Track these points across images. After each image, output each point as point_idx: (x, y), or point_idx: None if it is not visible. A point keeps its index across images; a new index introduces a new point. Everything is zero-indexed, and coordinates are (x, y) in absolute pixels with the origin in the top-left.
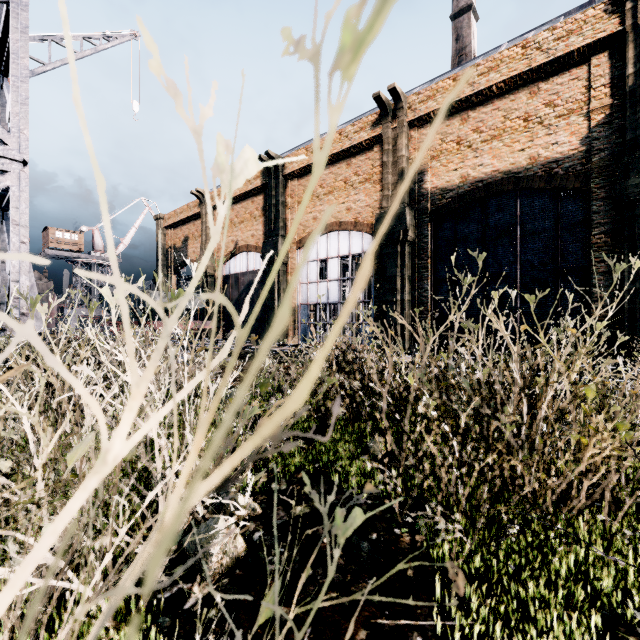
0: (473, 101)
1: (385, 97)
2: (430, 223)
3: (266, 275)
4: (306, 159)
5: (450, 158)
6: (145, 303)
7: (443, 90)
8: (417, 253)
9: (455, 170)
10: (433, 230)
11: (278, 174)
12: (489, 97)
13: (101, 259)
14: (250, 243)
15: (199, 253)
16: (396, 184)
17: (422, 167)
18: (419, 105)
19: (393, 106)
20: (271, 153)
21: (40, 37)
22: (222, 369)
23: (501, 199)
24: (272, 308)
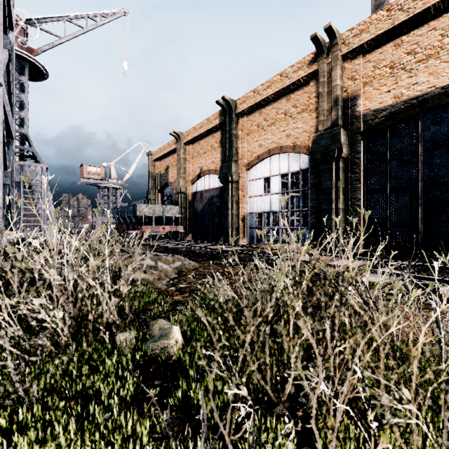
0: (407, 26)
1: (321, 37)
2: (363, 141)
3: (222, 191)
4: (253, 99)
5: (383, 81)
6: (136, 213)
7: (376, 21)
8: (350, 168)
9: (388, 91)
10: (365, 147)
11: (231, 113)
12: (425, 19)
13: (115, 184)
14: (211, 168)
15: (176, 177)
16: (331, 110)
17: (355, 93)
18: (352, 39)
19: (328, 44)
20: (226, 98)
21: (58, 18)
22: (178, 273)
23: (438, 113)
24: (227, 216)
